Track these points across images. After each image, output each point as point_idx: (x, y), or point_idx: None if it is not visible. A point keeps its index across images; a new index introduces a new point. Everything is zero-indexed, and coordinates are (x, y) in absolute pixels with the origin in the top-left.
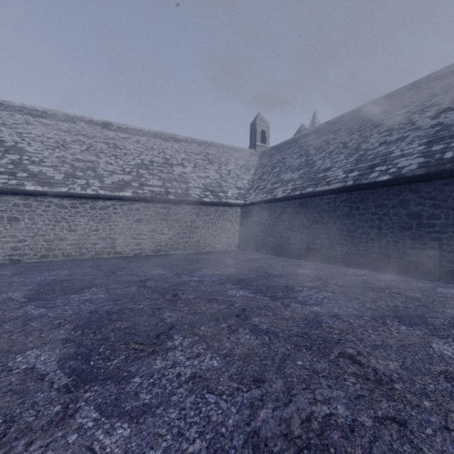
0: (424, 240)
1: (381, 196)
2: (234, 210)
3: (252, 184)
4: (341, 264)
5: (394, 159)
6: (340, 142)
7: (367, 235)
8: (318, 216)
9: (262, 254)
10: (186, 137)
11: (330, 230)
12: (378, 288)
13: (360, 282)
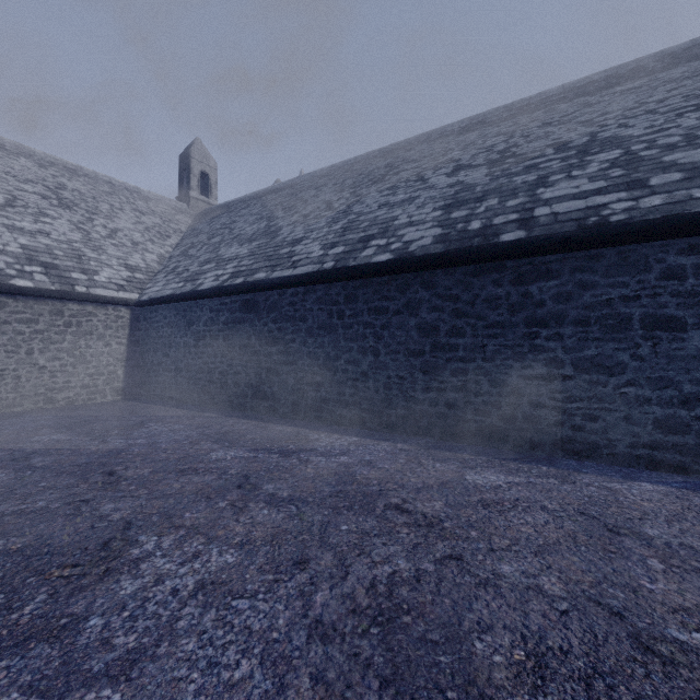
0: (443, 374)
1: (379, 293)
2: (112, 313)
3: (166, 263)
4: (315, 422)
5: (398, 229)
6: (324, 201)
7: (357, 367)
8: (277, 328)
9: (167, 408)
10: (3, 138)
11: (297, 357)
12: (364, 495)
13: (332, 479)
